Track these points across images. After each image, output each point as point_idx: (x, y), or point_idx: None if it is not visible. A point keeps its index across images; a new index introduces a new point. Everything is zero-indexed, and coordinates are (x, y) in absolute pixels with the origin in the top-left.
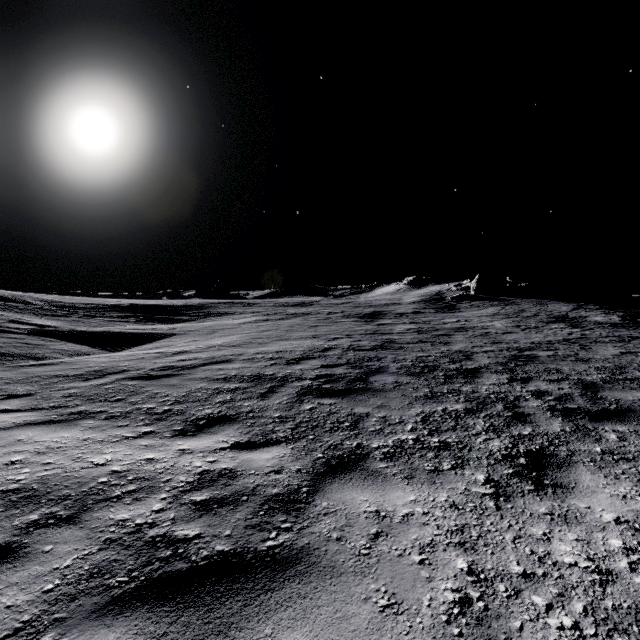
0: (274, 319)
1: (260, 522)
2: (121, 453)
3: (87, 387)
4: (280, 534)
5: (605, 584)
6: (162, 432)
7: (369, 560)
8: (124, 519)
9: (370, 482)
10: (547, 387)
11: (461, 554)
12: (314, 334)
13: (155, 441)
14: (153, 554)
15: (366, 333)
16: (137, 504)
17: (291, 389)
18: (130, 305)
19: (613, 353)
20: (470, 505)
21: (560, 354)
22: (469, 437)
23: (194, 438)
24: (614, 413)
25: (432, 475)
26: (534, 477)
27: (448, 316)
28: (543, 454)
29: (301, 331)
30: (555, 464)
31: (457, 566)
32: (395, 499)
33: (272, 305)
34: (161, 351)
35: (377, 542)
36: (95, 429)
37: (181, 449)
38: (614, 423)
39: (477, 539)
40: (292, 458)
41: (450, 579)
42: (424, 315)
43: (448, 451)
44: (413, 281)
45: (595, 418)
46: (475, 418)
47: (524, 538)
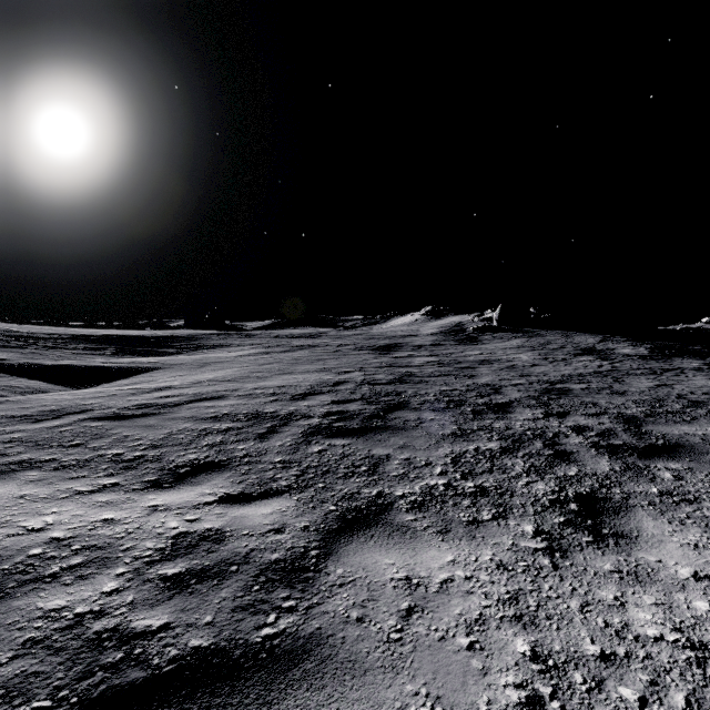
0: (276, 351)
1: (254, 601)
2: (68, 513)
3: (36, 430)
4: (281, 617)
5: (704, 663)
6: (129, 484)
7: (402, 648)
8: (58, 608)
9: (396, 540)
10: (586, 422)
11: (520, 632)
12: (323, 367)
13: (118, 496)
14: (95, 659)
15: (382, 366)
16: (81, 584)
17: (296, 428)
18: (104, 336)
19: (648, 385)
20: (521, 564)
21: (594, 387)
22: (509, 480)
23: (171, 491)
24: (663, 449)
25: (471, 528)
26: (590, 526)
27: (470, 348)
28: (595, 498)
29: (307, 364)
30: (611, 509)
31: (517, 650)
32: (429, 561)
33: (274, 336)
34: (138, 387)
35: (411, 621)
36: (38, 482)
37: (152, 505)
38: (666, 460)
39: (537, 610)
40: (297, 512)
41: (511, 670)
42: (444, 347)
43: (486, 497)
44: (431, 311)
45: (644, 455)
46: (513, 458)
47: (593, 605)
